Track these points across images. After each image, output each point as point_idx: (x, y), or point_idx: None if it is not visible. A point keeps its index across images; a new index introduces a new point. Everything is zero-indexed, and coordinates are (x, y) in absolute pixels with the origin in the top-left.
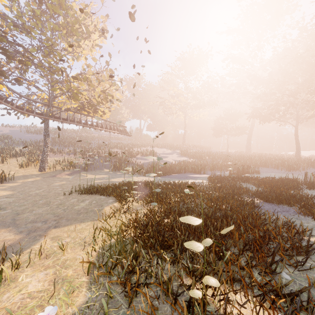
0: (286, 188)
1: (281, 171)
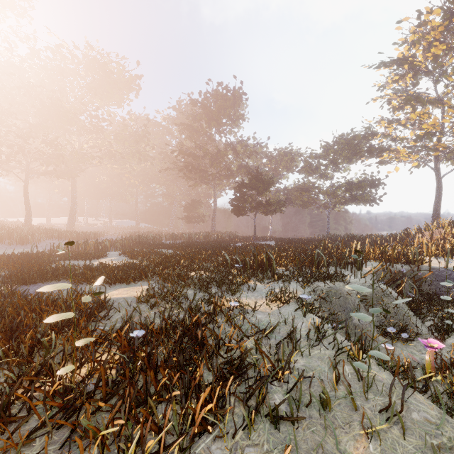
0: (40, 264)
1: (10, 245)
